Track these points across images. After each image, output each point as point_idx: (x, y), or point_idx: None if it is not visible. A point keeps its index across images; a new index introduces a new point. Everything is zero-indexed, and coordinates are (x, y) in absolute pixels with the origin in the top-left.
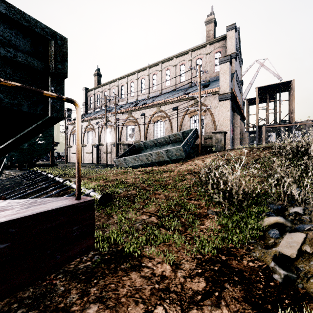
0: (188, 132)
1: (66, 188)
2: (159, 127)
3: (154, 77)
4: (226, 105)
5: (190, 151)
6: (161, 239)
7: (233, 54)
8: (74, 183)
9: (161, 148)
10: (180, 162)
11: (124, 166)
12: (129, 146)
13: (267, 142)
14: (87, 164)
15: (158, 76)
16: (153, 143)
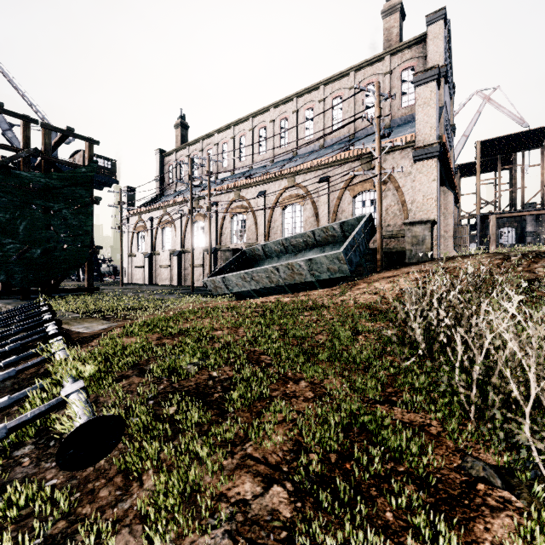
0: (353, 224)
1: (39, 361)
2: (293, 217)
3: (284, 123)
4: (430, 169)
5: (359, 263)
6: None
7: (441, 69)
8: (58, 348)
9: (297, 257)
10: (337, 285)
11: (223, 291)
12: (235, 253)
13: (498, 245)
14: (160, 287)
15: (290, 122)
16: (282, 246)
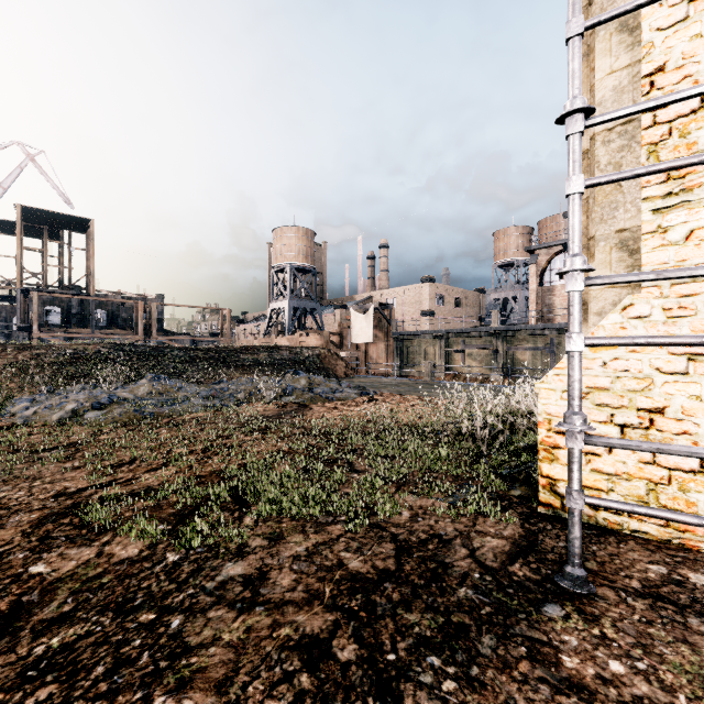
0: None
1: None
2: None
3: None
4: None
5: None
6: None
7: None
8: None
9: None
10: None
11: None
12: None
13: (45, 324)
14: None
15: None
16: None
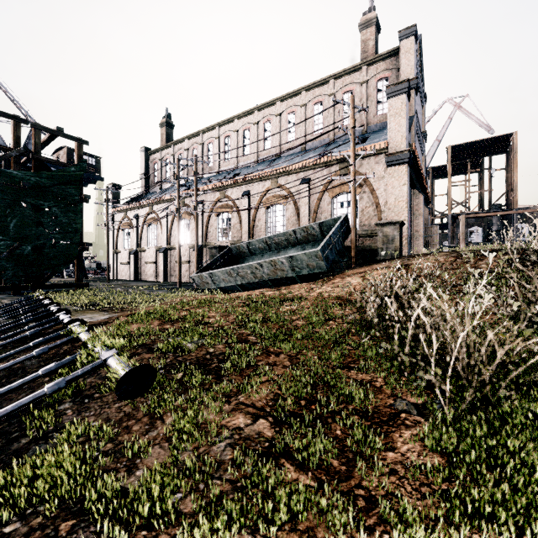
0: (331, 224)
1: (66, 340)
2: (276, 216)
3: (267, 126)
4: (401, 174)
5: (335, 260)
6: (283, 514)
7: (412, 81)
8: (83, 329)
9: (280, 254)
10: (315, 280)
11: (210, 286)
12: (221, 250)
13: (468, 243)
14: (146, 283)
15: (273, 125)
16: (265, 244)
